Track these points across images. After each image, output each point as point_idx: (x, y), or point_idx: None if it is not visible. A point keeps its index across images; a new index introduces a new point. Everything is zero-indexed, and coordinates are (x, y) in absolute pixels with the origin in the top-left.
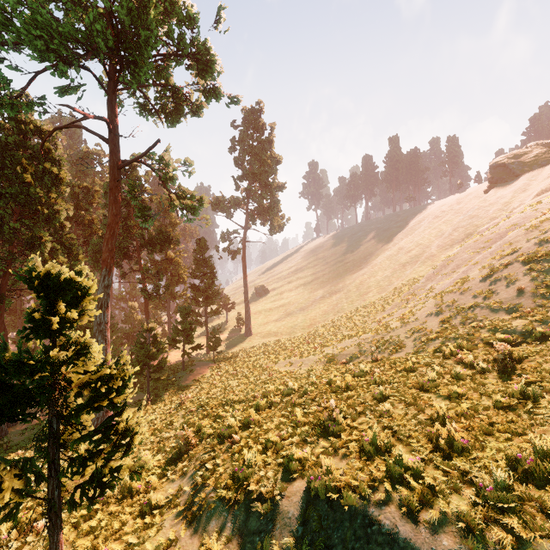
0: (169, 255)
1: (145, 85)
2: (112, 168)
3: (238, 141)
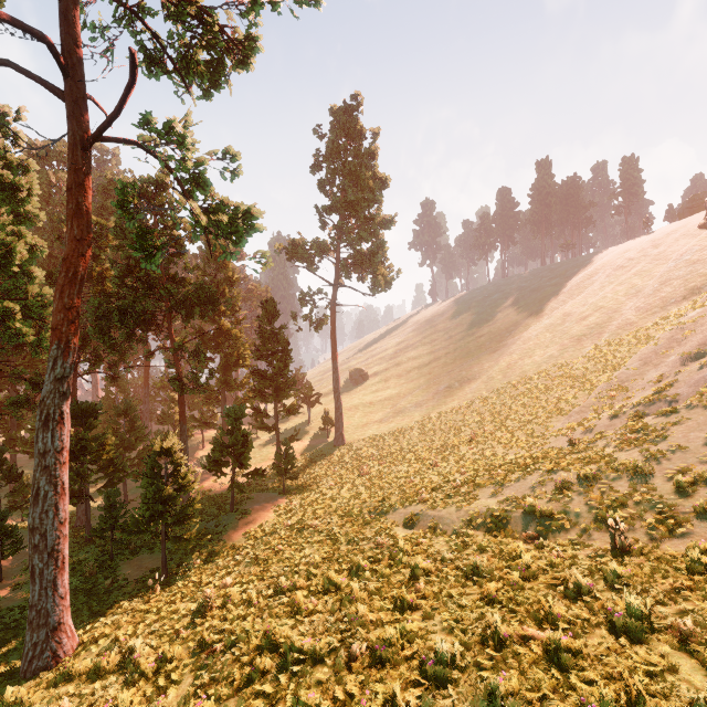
0: (223, 325)
1: None
2: (70, 148)
3: (324, 155)
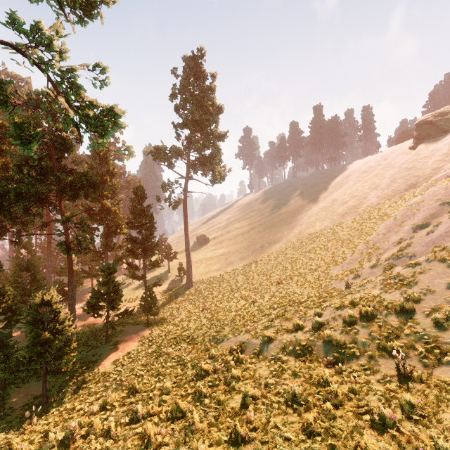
0: (105, 205)
1: None
2: None
3: (179, 88)
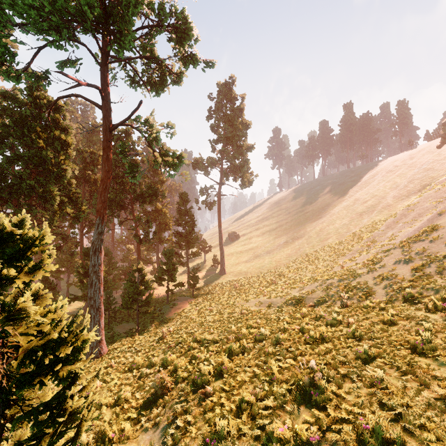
0: (158, 207)
1: (133, 58)
2: (104, 131)
3: (214, 110)
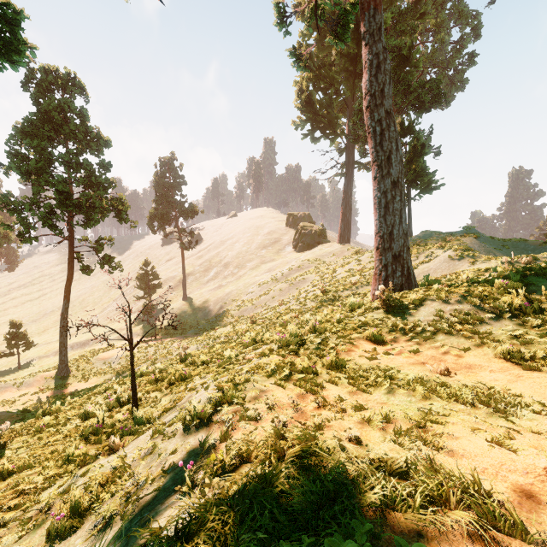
0: None
1: None
2: None
3: None
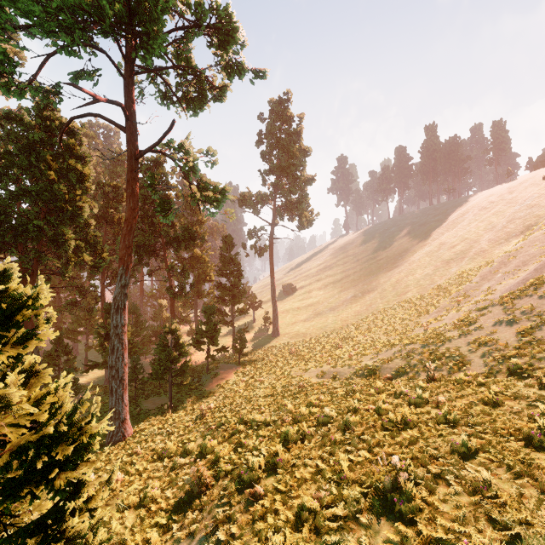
0: (196, 253)
1: (164, 68)
2: (129, 159)
3: (265, 134)
